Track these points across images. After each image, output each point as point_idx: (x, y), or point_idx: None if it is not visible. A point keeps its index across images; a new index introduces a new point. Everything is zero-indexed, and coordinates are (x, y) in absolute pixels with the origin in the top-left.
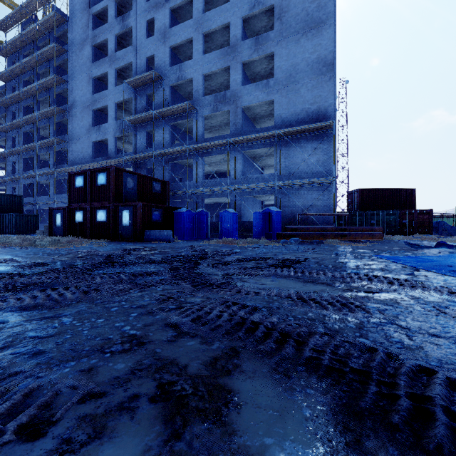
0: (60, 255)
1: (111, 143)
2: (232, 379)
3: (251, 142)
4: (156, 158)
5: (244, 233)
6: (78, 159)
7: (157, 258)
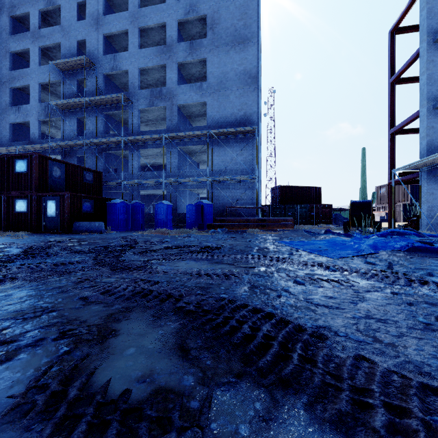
0: None
1: (34, 127)
2: (119, 323)
3: (186, 139)
4: (88, 147)
5: (179, 224)
6: None
7: (84, 248)
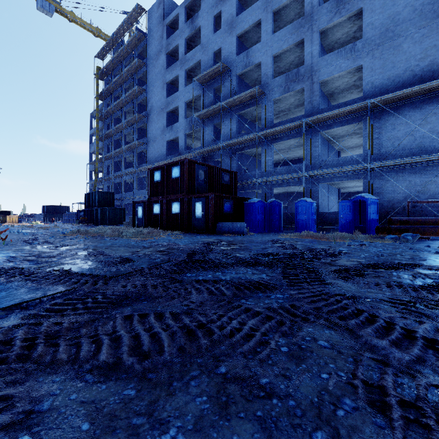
0: (143, 248)
1: (182, 140)
2: None
3: (332, 120)
4: (223, 150)
5: (321, 225)
6: (154, 158)
7: (245, 256)
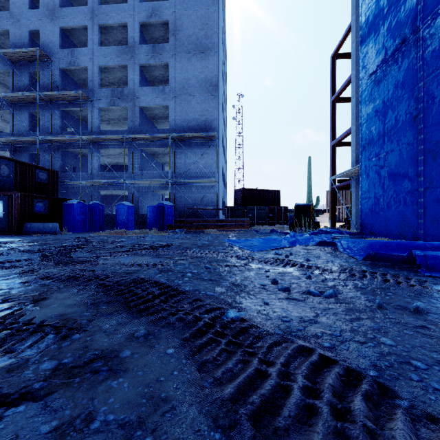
0: None
1: None
2: (51, 294)
3: (149, 141)
4: (42, 144)
5: (141, 225)
6: None
7: (34, 248)
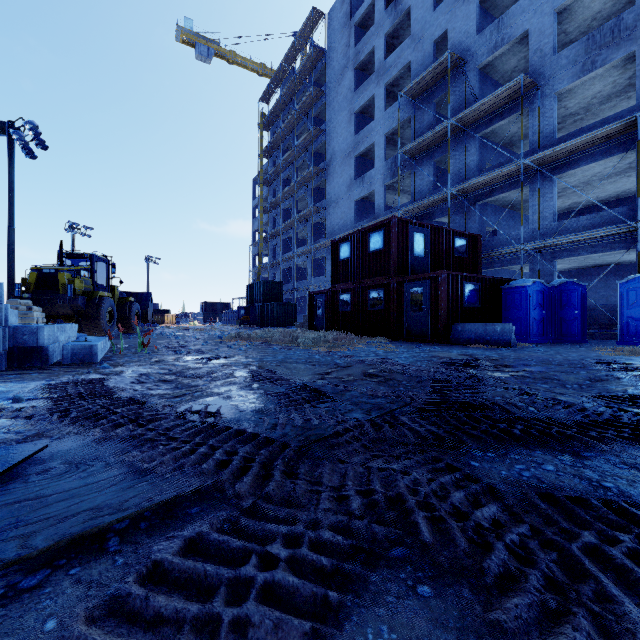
0: (337, 367)
1: (379, 196)
2: None
3: None
4: (450, 202)
5: None
6: (337, 228)
7: (584, 403)
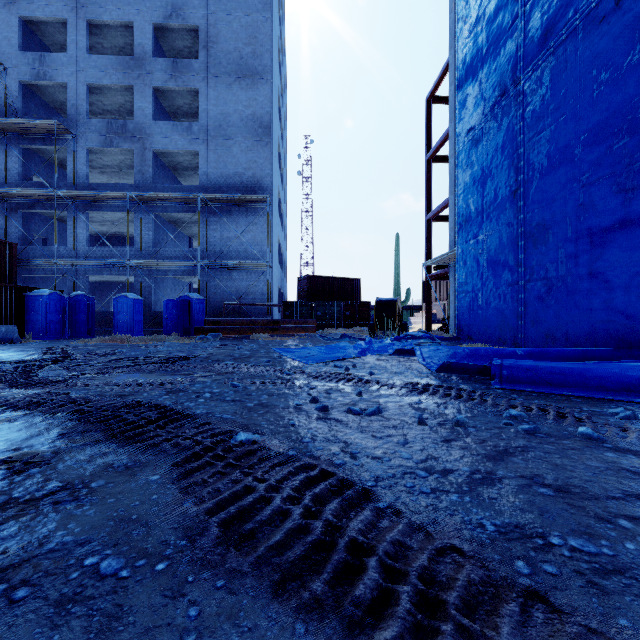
0: None
1: None
2: (1, 425)
3: (167, 203)
4: None
5: (155, 327)
6: None
7: None
